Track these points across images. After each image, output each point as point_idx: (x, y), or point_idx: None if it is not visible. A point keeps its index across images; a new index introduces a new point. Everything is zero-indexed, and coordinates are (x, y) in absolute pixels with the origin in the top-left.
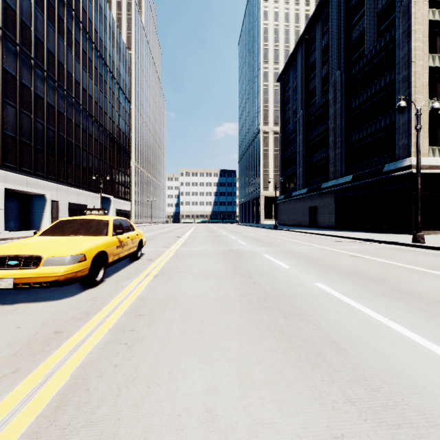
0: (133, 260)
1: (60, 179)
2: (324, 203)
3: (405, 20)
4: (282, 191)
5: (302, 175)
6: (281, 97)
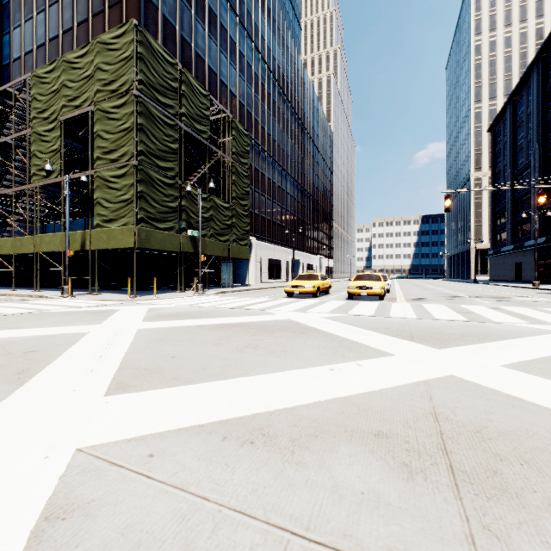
0: None
1: (304, 249)
2: (527, 259)
3: None
4: (493, 245)
5: (509, 232)
6: (491, 148)
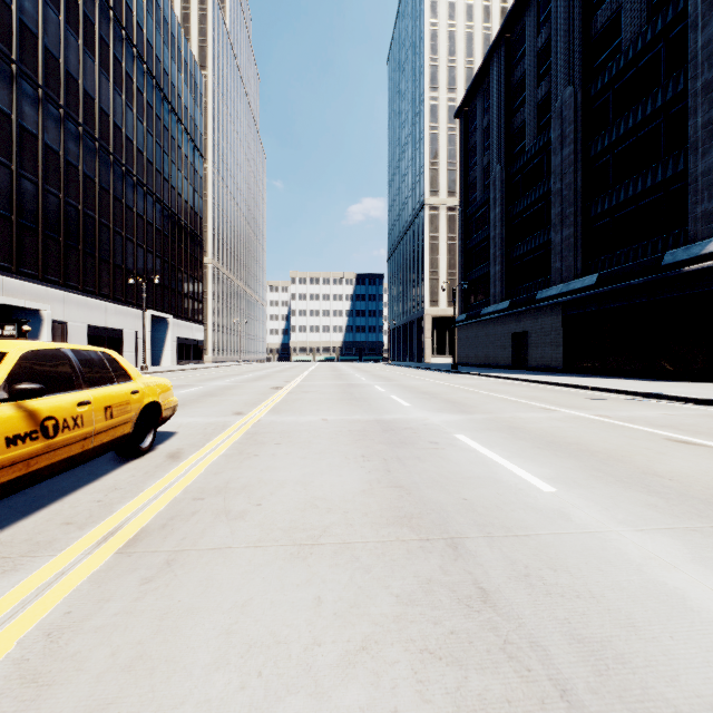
0: (129, 457)
1: (71, 282)
2: (543, 325)
3: None
4: (464, 306)
5: (499, 278)
6: (462, 144)
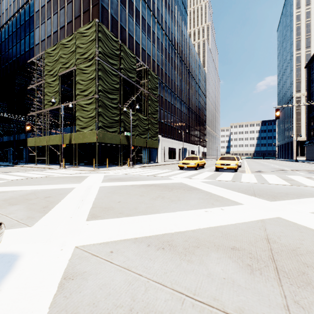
0: None
1: (189, 141)
2: None
3: None
4: (308, 138)
5: None
6: (307, 78)
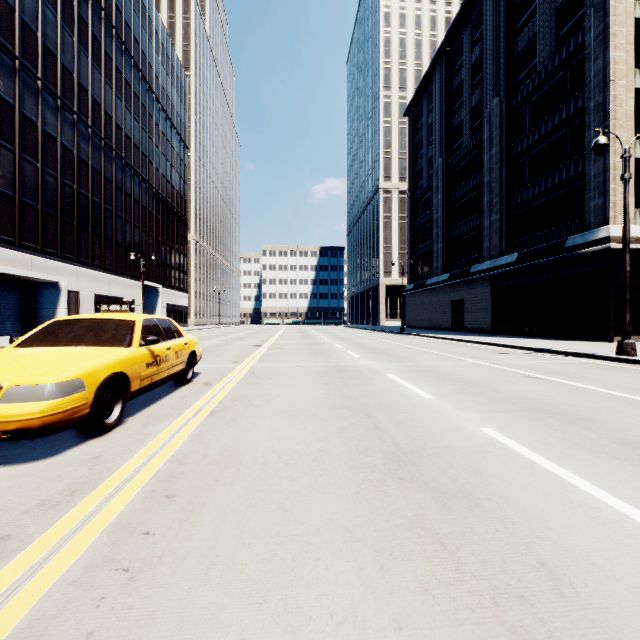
0: (180, 384)
1: (82, 259)
2: (475, 294)
3: (599, 19)
4: (412, 277)
5: (441, 254)
6: (410, 138)
